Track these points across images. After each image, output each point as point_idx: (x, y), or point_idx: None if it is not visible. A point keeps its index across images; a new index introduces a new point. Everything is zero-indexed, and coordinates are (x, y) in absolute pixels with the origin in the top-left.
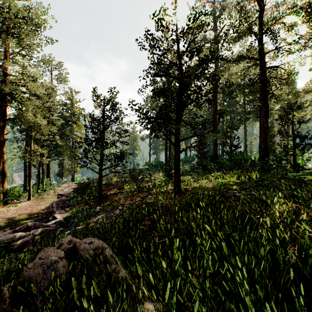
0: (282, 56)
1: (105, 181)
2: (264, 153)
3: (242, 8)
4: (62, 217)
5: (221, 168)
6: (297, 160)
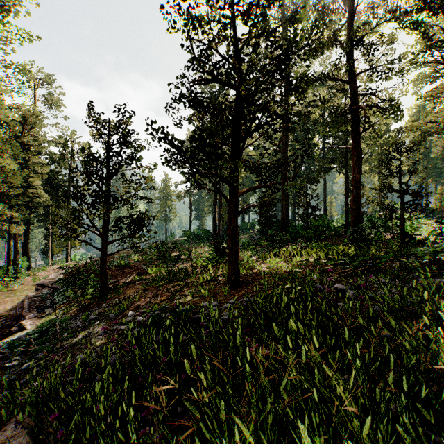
0: (380, 78)
1: (117, 260)
2: (356, 218)
3: (324, 6)
4: (35, 326)
5: (294, 239)
6: (405, 227)
